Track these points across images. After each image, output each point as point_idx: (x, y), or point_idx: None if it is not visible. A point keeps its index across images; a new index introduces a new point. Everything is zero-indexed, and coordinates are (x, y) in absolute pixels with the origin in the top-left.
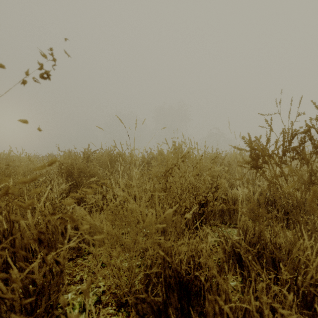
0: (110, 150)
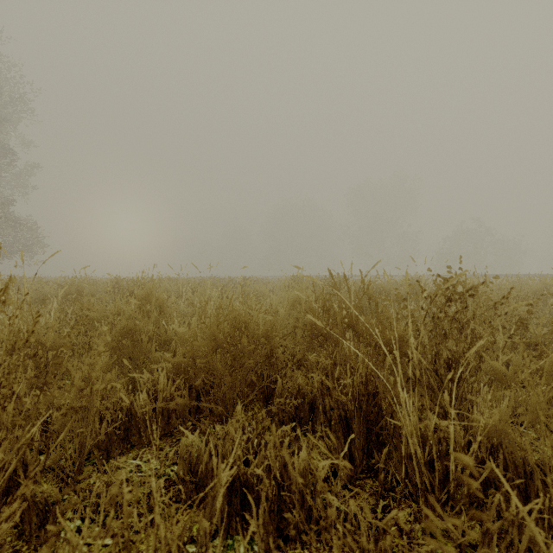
0: (371, 281)
